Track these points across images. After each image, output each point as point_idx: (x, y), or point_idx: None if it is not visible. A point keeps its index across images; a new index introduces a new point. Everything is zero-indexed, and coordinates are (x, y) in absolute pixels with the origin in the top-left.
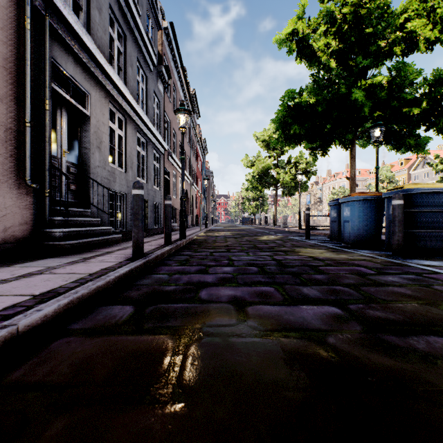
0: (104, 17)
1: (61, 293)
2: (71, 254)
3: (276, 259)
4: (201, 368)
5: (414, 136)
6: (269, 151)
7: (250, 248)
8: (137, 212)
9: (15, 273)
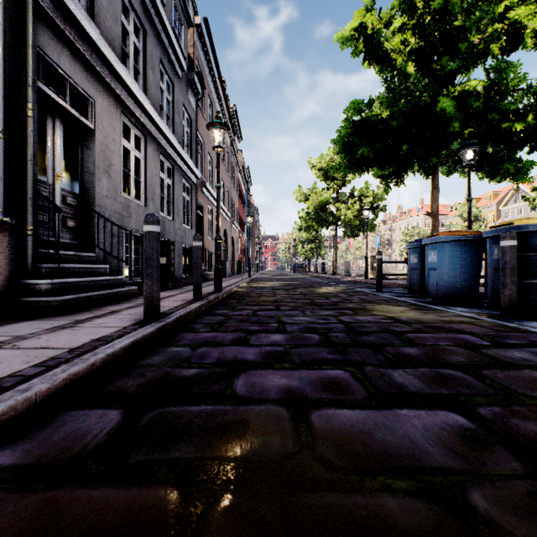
0: (114, 1)
1: (4, 390)
2: (61, 314)
3: (344, 322)
4: None
5: (514, 159)
6: (328, 181)
7: (307, 305)
8: (150, 257)
9: None
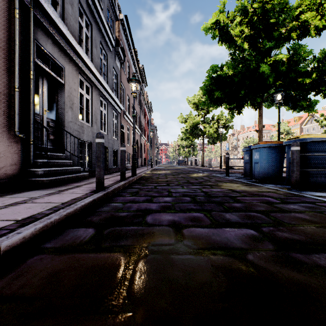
0: (75, 10)
1: (39, 219)
2: (50, 187)
3: (204, 191)
4: (147, 282)
5: (306, 99)
6: (198, 111)
7: (185, 183)
8: (99, 156)
9: (5, 202)
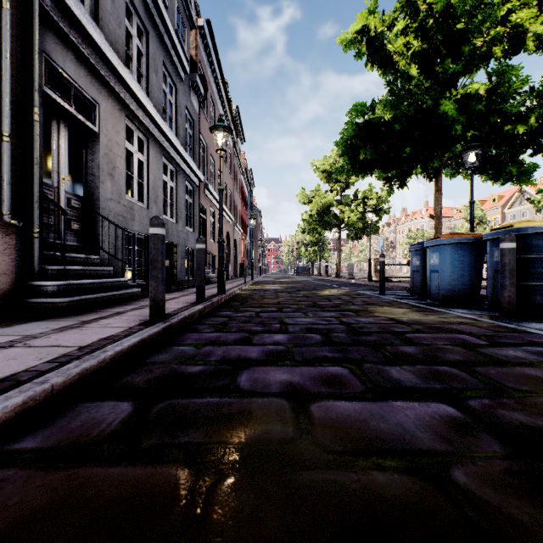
0: (118, 5)
1: (22, 383)
2: (67, 315)
3: (345, 323)
4: None
5: (517, 162)
6: (331, 184)
7: (309, 307)
8: (155, 259)
9: None
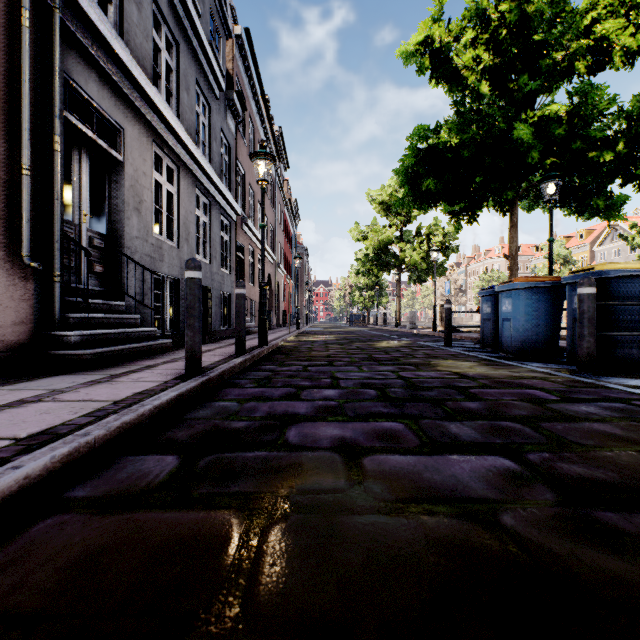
0: (145, 16)
1: (63, 435)
2: (92, 369)
3: (403, 377)
4: (287, 578)
5: (604, 193)
6: (390, 217)
7: (364, 360)
8: (192, 306)
9: None
